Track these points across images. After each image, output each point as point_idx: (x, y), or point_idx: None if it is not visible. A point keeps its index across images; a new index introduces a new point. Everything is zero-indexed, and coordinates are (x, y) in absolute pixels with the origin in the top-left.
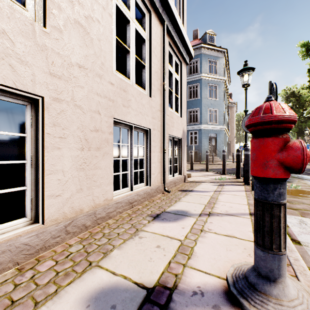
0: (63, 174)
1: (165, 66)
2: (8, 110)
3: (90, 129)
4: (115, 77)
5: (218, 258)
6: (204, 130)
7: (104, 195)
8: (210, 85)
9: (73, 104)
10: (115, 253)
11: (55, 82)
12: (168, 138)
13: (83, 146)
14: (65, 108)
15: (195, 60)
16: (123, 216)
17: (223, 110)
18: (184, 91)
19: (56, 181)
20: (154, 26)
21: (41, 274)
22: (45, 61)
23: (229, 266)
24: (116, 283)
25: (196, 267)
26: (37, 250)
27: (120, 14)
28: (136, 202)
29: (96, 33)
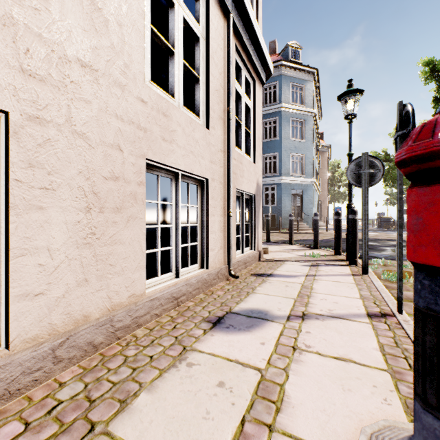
0: (50, 255)
1: (230, 82)
2: None
3: (103, 176)
4: (149, 90)
5: (331, 409)
6: (285, 184)
7: (129, 288)
8: (294, 119)
9: (70, 131)
10: (142, 400)
11: (34, 86)
12: (235, 194)
13: (90, 205)
14: (53, 135)
15: (273, 84)
16: (163, 321)
17: (311, 156)
18: (259, 124)
19: (36, 268)
20: (214, 18)
21: None
22: (12, 46)
23: (354, 428)
24: None
25: (294, 432)
26: None
27: None
28: (184, 296)
29: (114, 11)
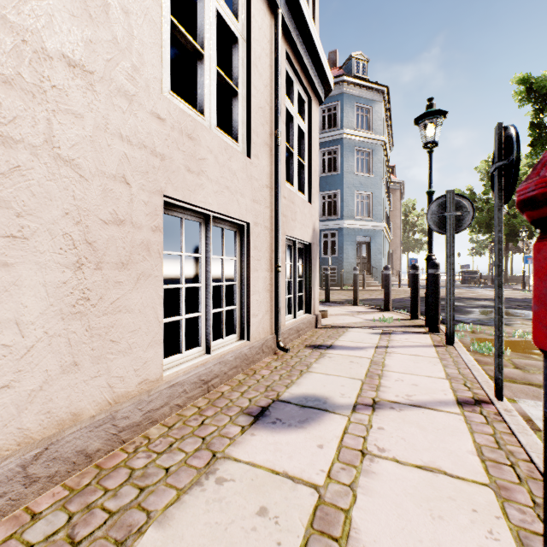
0: (20, 331)
1: (279, 98)
2: None
3: (101, 218)
4: (168, 104)
5: None
6: (348, 229)
7: (139, 371)
8: (359, 149)
9: (50, 155)
10: (149, 540)
11: None
12: (285, 242)
13: (81, 259)
14: (24, 161)
15: (333, 105)
16: (187, 414)
17: (380, 194)
18: (316, 153)
19: None
20: (257, 13)
21: None
22: None
23: None
24: None
25: None
26: None
27: None
28: (217, 378)
29: None
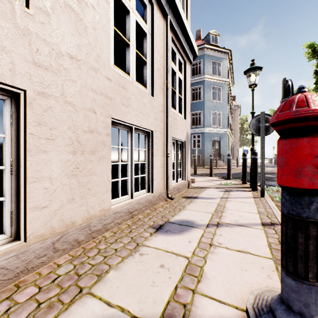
0: (51, 182)
1: (168, 63)
2: (2, 112)
3: (83, 130)
4: (113, 72)
5: (233, 281)
6: (207, 133)
7: (100, 204)
8: (213, 86)
9: (63, 101)
10: (111, 275)
11: (41, 73)
12: (171, 141)
13: (75, 149)
14: (53, 104)
15: (198, 61)
16: (122, 227)
17: (226, 112)
18: (188, 91)
19: (42, 190)
20: (157, 19)
21: (18, 306)
22: (28, 48)
23: (247, 292)
24: (111, 317)
25: (208, 294)
26: (17, 274)
27: (119, 3)
28: (136, 211)
29: (90, 20)
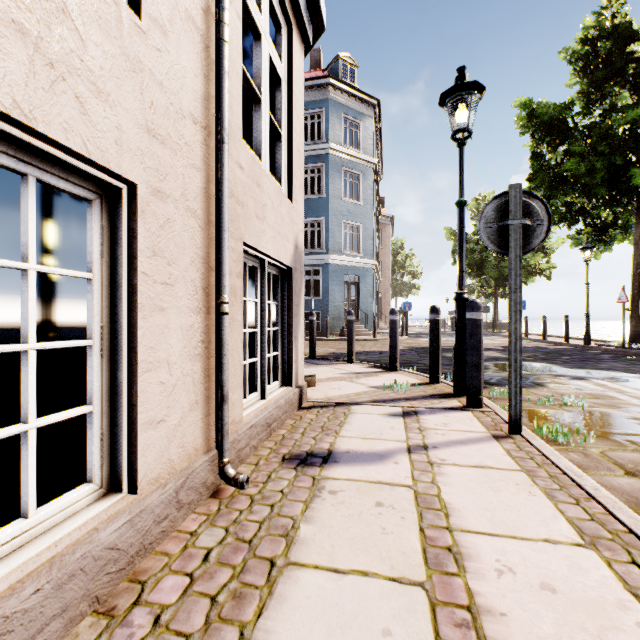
0: None
1: None
2: None
3: None
4: None
5: None
6: (335, 266)
7: None
8: (347, 170)
9: None
10: None
11: None
12: (241, 256)
13: None
14: None
15: (317, 112)
16: None
17: (371, 226)
18: (299, 122)
19: None
20: None
21: None
22: None
23: None
24: None
25: None
26: None
27: None
28: None
29: None
